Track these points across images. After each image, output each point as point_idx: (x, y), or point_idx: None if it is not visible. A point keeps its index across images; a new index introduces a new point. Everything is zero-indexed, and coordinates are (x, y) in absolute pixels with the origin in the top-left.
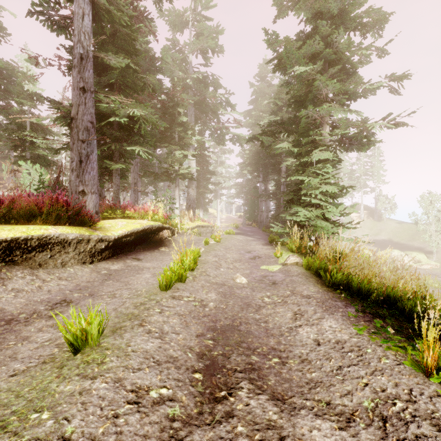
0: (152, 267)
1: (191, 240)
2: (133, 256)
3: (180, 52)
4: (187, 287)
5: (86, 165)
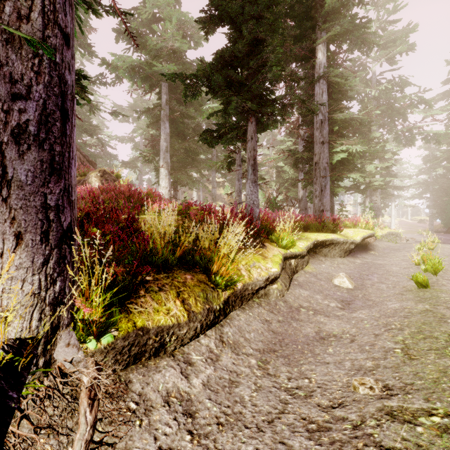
0: (387, 263)
1: (390, 246)
2: (359, 255)
3: (361, 66)
4: (447, 276)
5: (324, 192)
